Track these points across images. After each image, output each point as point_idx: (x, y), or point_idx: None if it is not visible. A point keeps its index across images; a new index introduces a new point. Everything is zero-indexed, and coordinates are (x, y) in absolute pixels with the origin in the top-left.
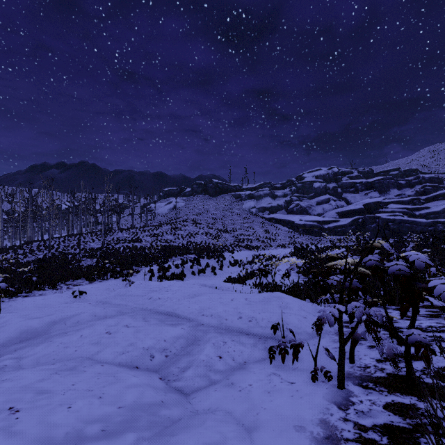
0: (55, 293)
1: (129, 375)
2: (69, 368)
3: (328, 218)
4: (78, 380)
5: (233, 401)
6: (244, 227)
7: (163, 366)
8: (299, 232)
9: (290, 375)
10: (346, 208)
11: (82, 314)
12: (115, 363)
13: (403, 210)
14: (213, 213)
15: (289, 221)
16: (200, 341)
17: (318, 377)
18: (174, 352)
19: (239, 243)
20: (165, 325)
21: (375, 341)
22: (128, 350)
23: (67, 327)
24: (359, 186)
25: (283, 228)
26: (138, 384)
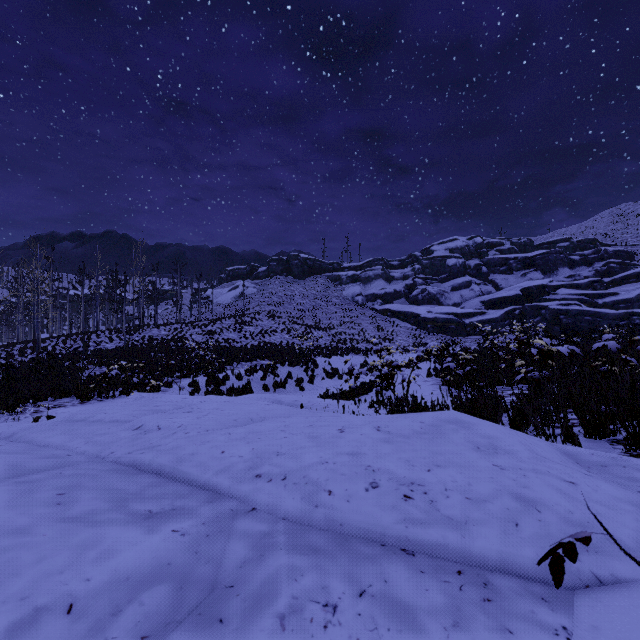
0: (6, 421)
1: None
2: None
3: (470, 309)
4: None
5: None
6: (345, 322)
7: None
8: (427, 330)
9: None
10: (496, 294)
11: None
12: None
13: (580, 297)
14: (299, 303)
15: (412, 314)
16: (232, 591)
17: None
18: None
19: (339, 345)
20: (122, 517)
21: None
22: None
23: None
24: (513, 264)
25: (403, 324)
26: None
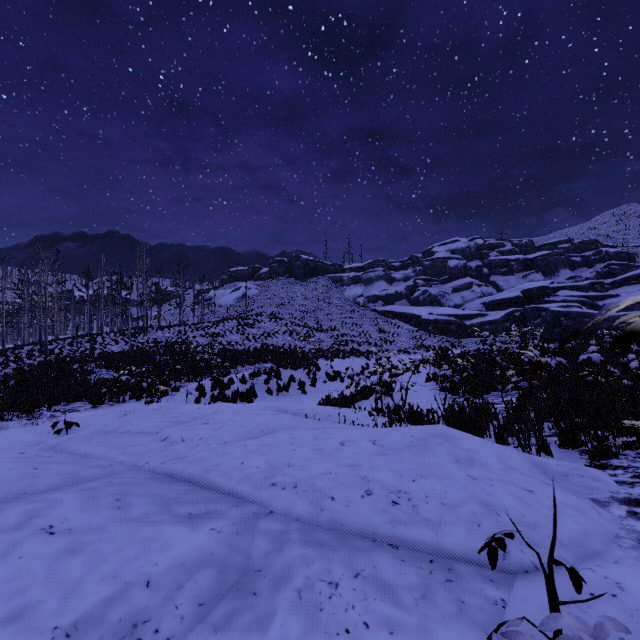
0: (25, 426)
1: None
2: None
3: (471, 311)
4: None
5: None
6: (347, 324)
7: None
8: (428, 331)
9: None
10: (496, 296)
11: None
12: None
13: (580, 299)
14: (301, 304)
15: (413, 315)
16: (260, 574)
17: None
18: (170, 631)
19: (340, 347)
20: (170, 518)
21: None
22: None
23: None
24: (514, 265)
25: (404, 326)
26: None
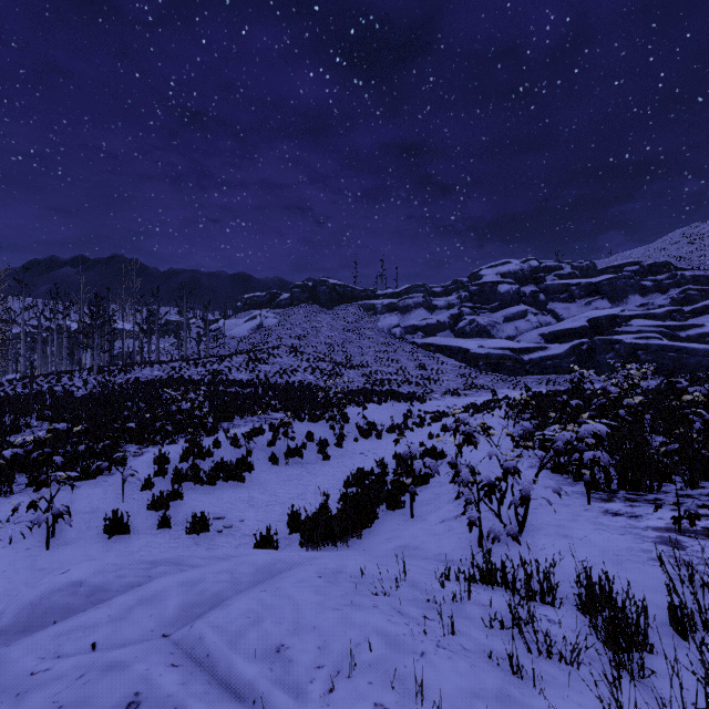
0: None
1: None
2: None
3: (528, 344)
4: None
5: None
6: (381, 359)
7: None
8: (478, 368)
9: None
10: (557, 326)
11: None
12: None
13: (659, 329)
14: (326, 336)
15: (460, 349)
16: None
17: None
18: None
19: (374, 388)
20: None
21: None
22: None
23: None
24: (575, 290)
25: (449, 361)
26: None
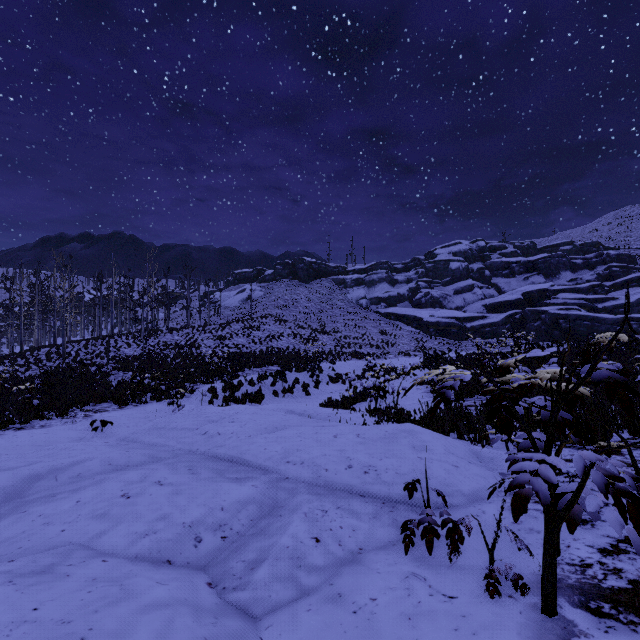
0: (66, 424)
1: (150, 582)
2: (40, 568)
3: (471, 313)
4: (48, 598)
5: (342, 638)
6: (350, 325)
7: (217, 558)
8: (429, 333)
9: (446, 580)
10: (497, 298)
11: (88, 462)
12: (130, 555)
13: (580, 301)
14: (304, 306)
15: (415, 317)
16: (283, 508)
17: (499, 586)
18: (238, 529)
19: (343, 349)
20: (225, 479)
21: (639, 534)
22: (155, 529)
23: (58, 485)
24: (515, 267)
25: (406, 327)
26: (163, 601)
